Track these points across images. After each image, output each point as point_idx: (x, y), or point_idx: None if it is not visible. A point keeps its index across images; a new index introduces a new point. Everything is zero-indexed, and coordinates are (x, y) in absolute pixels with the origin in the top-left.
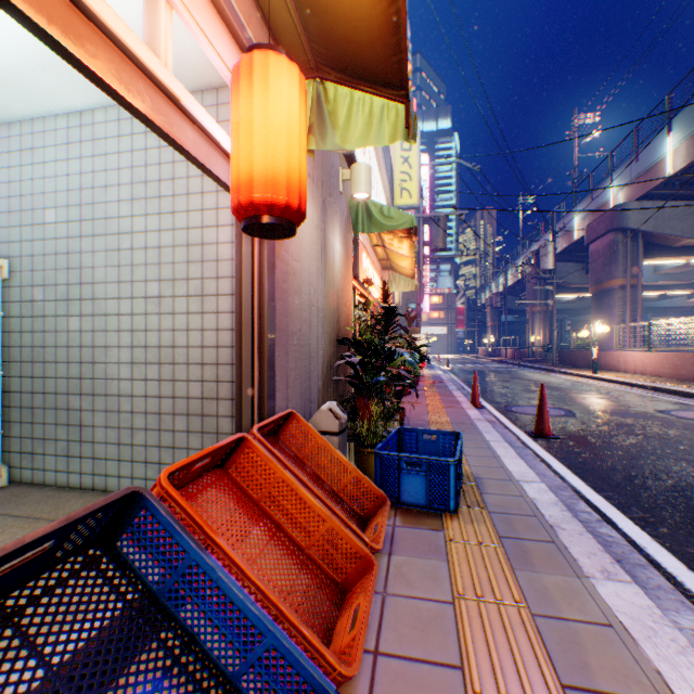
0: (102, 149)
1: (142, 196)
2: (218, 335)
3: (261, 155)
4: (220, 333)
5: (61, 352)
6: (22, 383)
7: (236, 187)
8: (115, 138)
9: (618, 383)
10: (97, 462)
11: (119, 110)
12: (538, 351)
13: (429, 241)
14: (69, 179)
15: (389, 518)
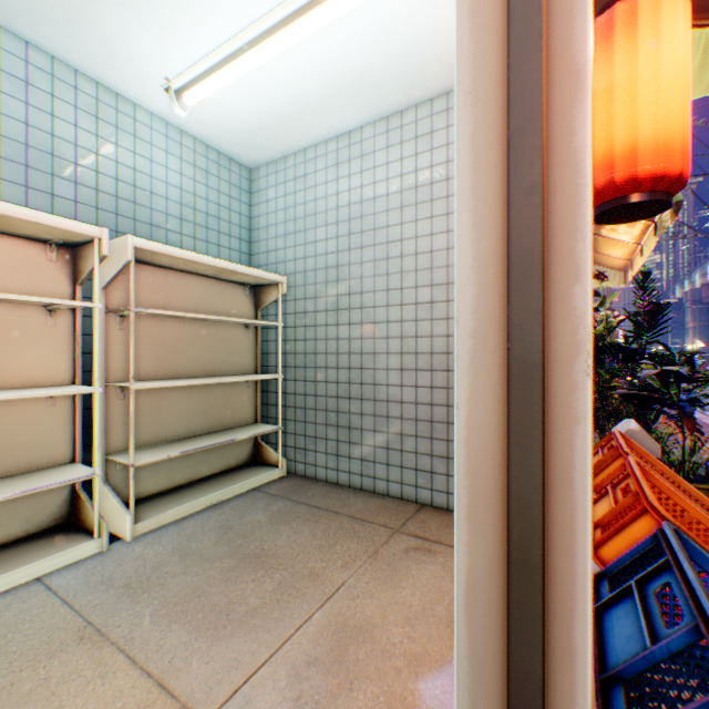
0: (369, 163)
1: (411, 203)
2: None
3: (646, 118)
4: None
5: (329, 359)
6: (295, 386)
7: (601, 164)
8: (382, 150)
9: None
10: (364, 463)
11: (387, 121)
12: None
13: None
14: (337, 197)
15: None
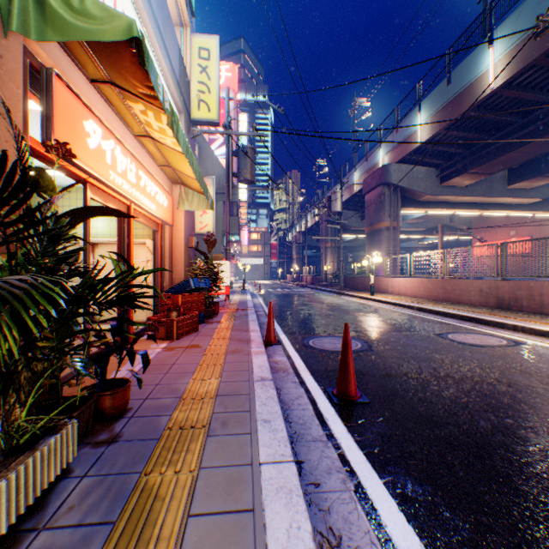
0: None
1: None
2: None
3: None
4: None
5: None
6: None
7: None
8: None
9: (391, 304)
10: None
11: None
12: (329, 278)
13: (239, 172)
14: None
15: None
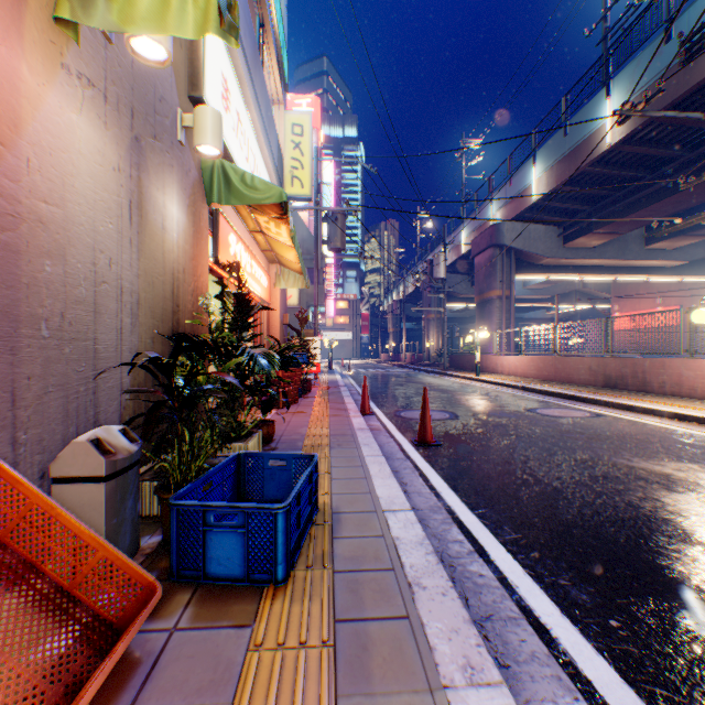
0: None
1: None
2: None
3: None
4: None
5: None
6: None
7: None
8: None
9: (496, 384)
10: None
11: None
12: (433, 356)
13: (328, 240)
14: None
15: (174, 614)
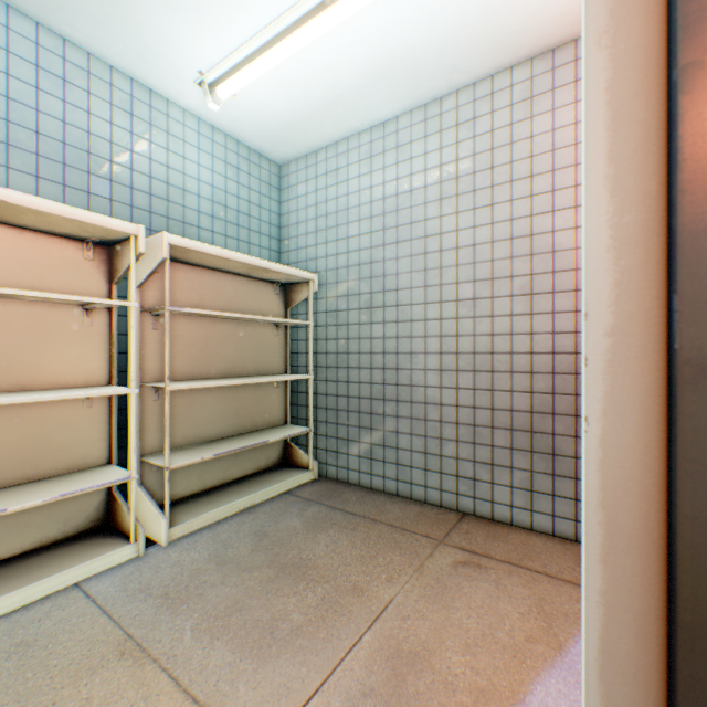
0: (405, 154)
1: (451, 194)
2: (552, 339)
3: None
4: (555, 337)
5: (362, 359)
6: (326, 386)
7: None
8: (419, 140)
9: None
10: (399, 468)
11: (424, 109)
12: None
13: None
14: (371, 191)
15: None
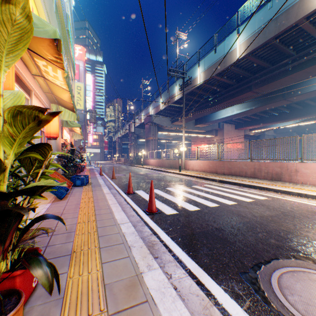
0: None
1: None
2: None
3: (53, 130)
4: None
5: None
6: None
7: (47, 133)
8: None
9: (146, 168)
10: None
11: None
12: (133, 159)
13: (89, 119)
14: None
15: (74, 187)
